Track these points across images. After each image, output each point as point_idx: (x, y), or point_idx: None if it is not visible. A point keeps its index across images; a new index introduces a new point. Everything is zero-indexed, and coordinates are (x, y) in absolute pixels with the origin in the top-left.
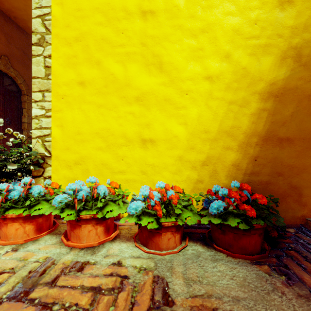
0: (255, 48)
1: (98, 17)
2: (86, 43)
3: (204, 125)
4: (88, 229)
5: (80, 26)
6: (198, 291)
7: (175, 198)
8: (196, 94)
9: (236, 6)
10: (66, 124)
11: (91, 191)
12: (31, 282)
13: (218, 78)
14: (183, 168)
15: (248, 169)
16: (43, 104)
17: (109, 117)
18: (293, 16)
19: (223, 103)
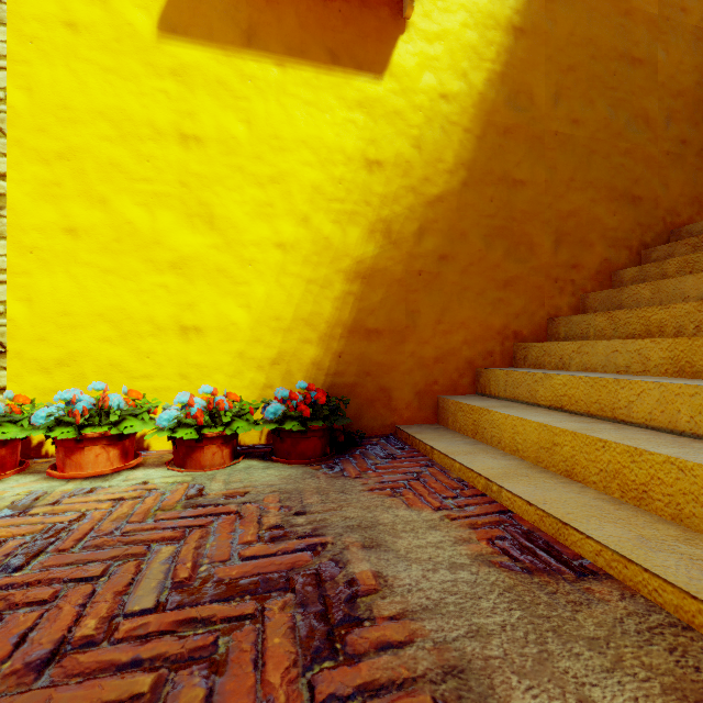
0: (340, 214)
1: (103, 127)
2: (81, 165)
3: (275, 310)
4: (95, 453)
5: (68, 136)
6: (237, 486)
7: (223, 403)
8: (263, 266)
9: (317, 156)
10: (40, 297)
11: (97, 402)
12: (23, 506)
13: (294, 247)
14: (245, 369)
15: (331, 369)
16: None
17: (123, 291)
18: (383, 183)
19: (300, 281)
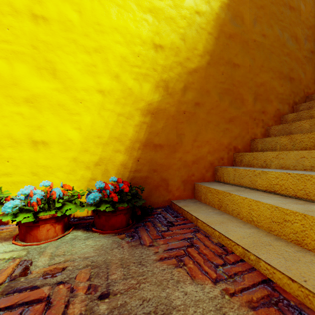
0: (138, 75)
1: None
2: None
3: (97, 131)
4: None
5: None
6: (58, 261)
7: (55, 194)
8: (89, 104)
9: (124, 38)
10: None
11: None
12: None
13: (110, 93)
14: (77, 169)
15: (133, 168)
16: None
17: None
18: (163, 58)
19: (114, 114)
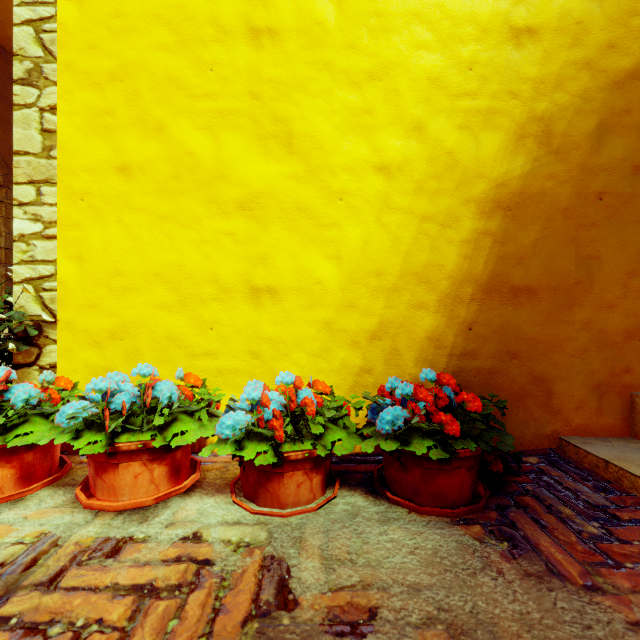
0: (469, 115)
1: (160, 33)
2: (134, 85)
3: (375, 261)
4: (133, 472)
5: (121, 50)
6: (347, 580)
7: (312, 404)
8: (358, 200)
9: (435, 33)
10: (91, 253)
11: (141, 393)
12: (4, 584)
13: (402, 170)
14: (334, 346)
15: (457, 347)
16: (37, 210)
17: (182, 242)
18: (538, 60)
19: (411, 218)
